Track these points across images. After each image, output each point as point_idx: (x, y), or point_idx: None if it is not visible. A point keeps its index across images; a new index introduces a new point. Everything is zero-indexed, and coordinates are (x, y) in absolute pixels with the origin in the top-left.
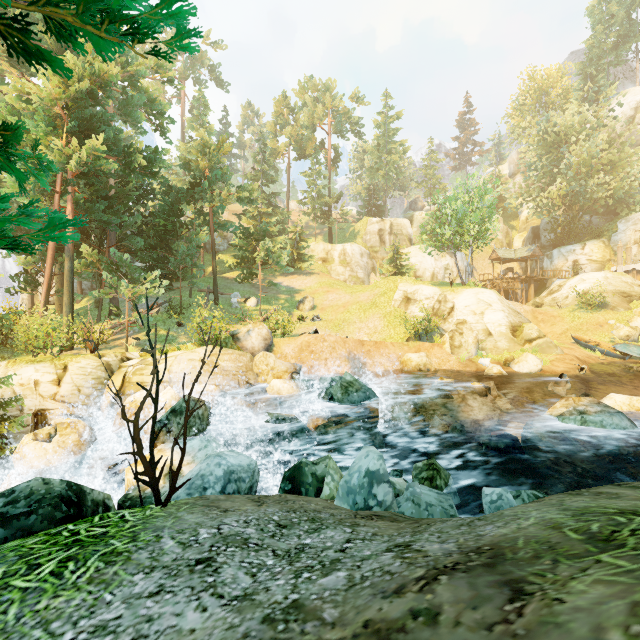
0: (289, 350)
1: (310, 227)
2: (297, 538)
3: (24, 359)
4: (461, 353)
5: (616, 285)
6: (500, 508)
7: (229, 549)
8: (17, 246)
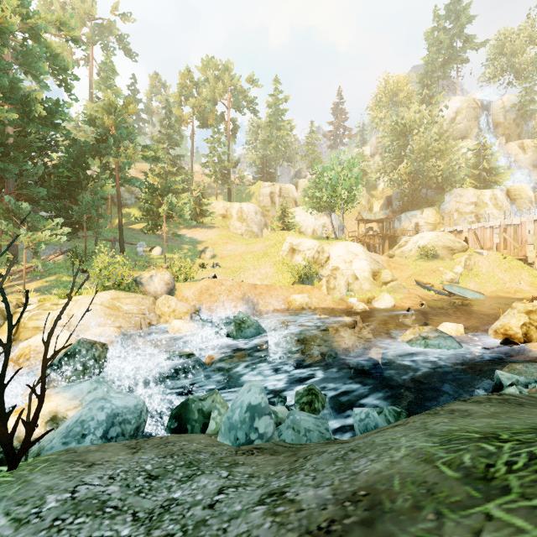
0: (190, 293)
1: (212, 187)
2: (167, 491)
3: None
4: (335, 294)
5: (444, 241)
6: (367, 425)
7: (77, 520)
8: None
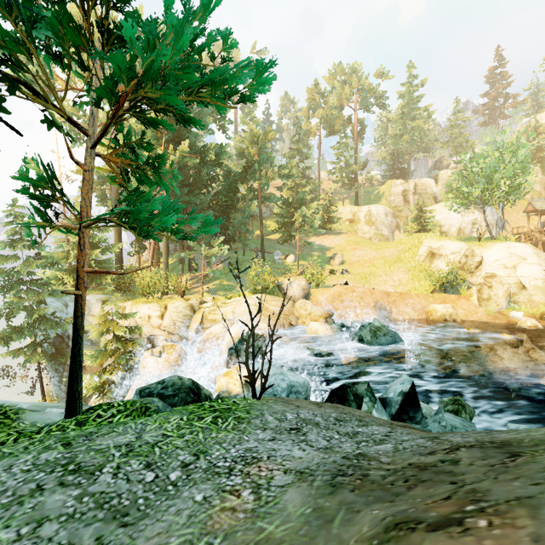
0: (323, 298)
1: (338, 193)
2: (351, 428)
3: (141, 300)
4: (490, 305)
5: None
6: None
7: (308, 426)
8: (186, 236)
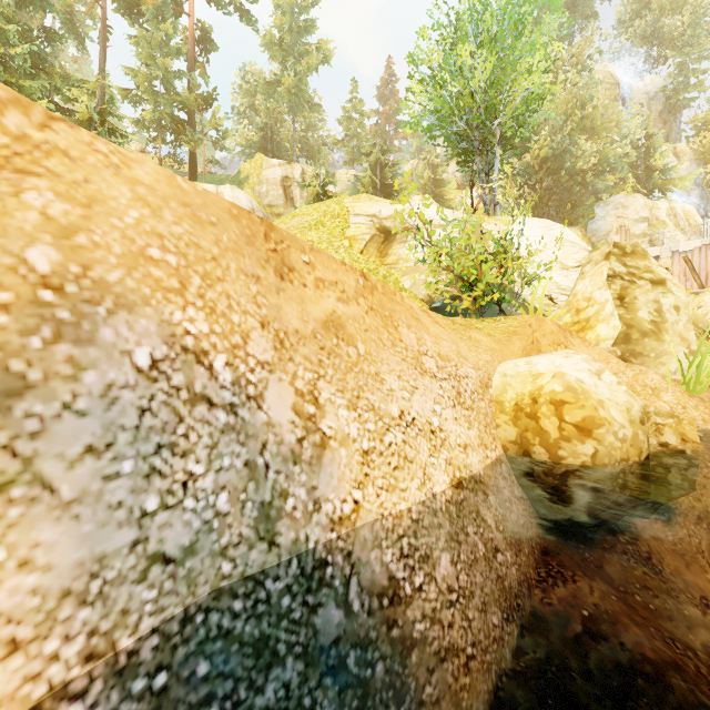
0: None
1: None
2: None
3: None
4: (674, 357)
5: None
6: None
7: None
8: None
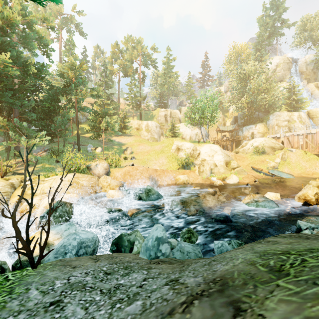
0: (118, 174)
1: (130, 112)
2: (116, 280)
3: None
4: (203, 175)
5: (269, 143)
6: (222, 250)
7: (73, 292)
8: None
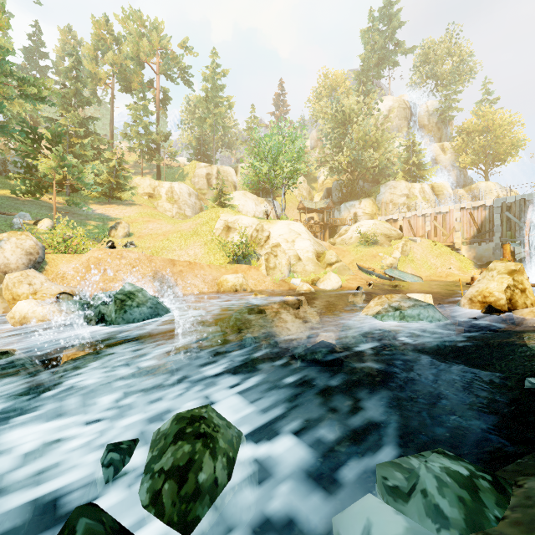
0: (69, 268)
1: (139, 166)
2: None
3: None
4: (276, 274)
5: (381, 229)
6: None
7: None
8: None
